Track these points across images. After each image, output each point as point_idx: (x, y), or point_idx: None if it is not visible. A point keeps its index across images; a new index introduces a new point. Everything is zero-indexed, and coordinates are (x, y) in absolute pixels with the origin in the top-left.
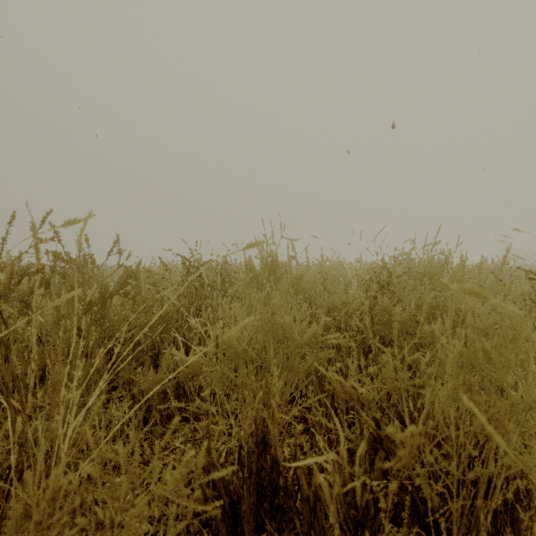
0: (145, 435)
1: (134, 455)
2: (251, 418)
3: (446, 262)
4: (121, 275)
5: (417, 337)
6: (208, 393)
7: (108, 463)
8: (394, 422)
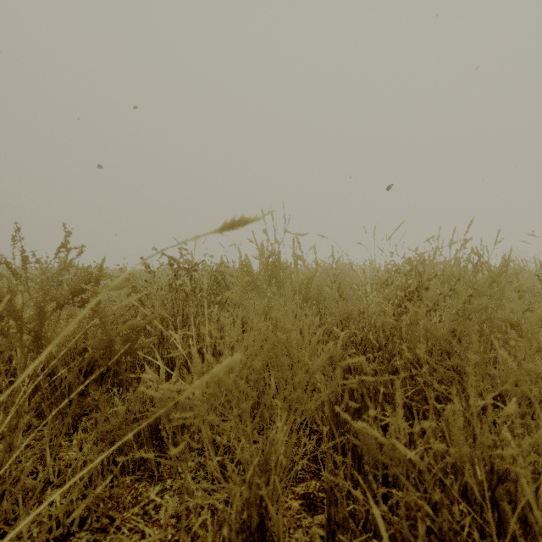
0: (112, 481)
1: (90, 517)
2: (241, 501)
3: (481, 263)
4: (76, 279)
5: (511, 381)
6: (180, 450)
7: (54, 530)
8: (459, 503)
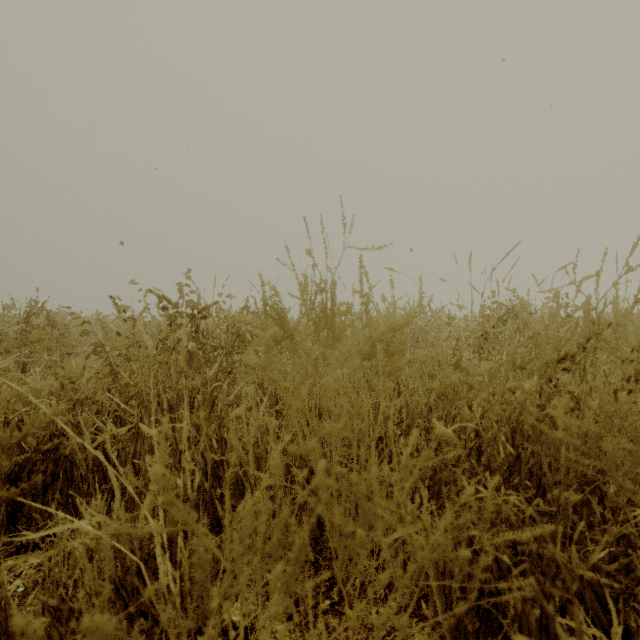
0: None
1: None
2: None
3: None
4: None
5: None
6: None
7: None
8: None
